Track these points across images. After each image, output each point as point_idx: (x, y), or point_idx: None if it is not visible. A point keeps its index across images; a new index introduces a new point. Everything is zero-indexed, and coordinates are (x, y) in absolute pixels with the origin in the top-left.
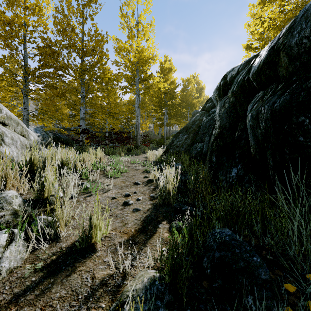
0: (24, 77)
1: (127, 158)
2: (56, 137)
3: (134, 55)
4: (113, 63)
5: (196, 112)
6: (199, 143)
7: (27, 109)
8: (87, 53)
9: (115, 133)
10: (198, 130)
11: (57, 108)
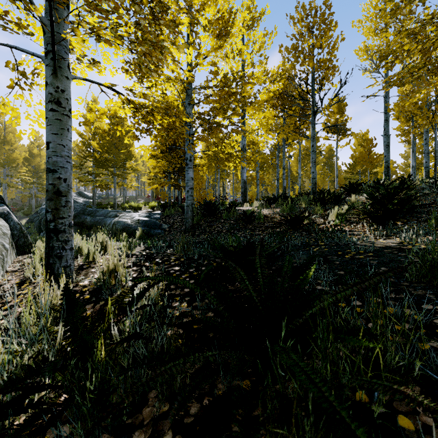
0: None
1: None
2: None
3: (3, 156)
4: None
5: None
6: None
7: None
8: None
9: None
10: None
11: None
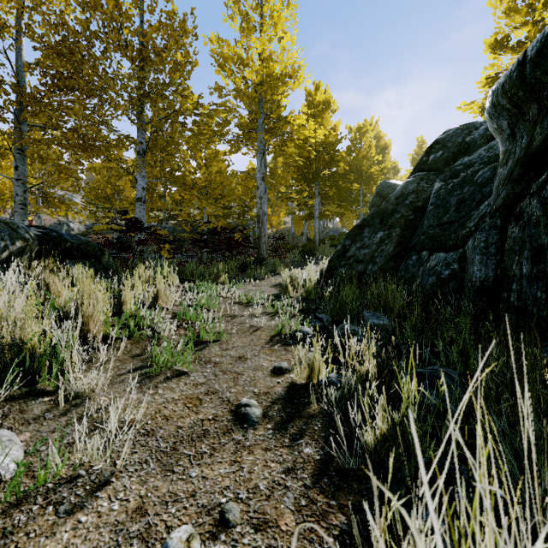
0: (16, 111)
1: (233, 288)
2: (50, 238)
3: (254, 70)
4: (212, 92)
5: (385, 187)
6: (437, 252)
7: (23, 180)
8: (145, 49)
9: (212, 232)
10: (415, 218)
11: (115, 189)
